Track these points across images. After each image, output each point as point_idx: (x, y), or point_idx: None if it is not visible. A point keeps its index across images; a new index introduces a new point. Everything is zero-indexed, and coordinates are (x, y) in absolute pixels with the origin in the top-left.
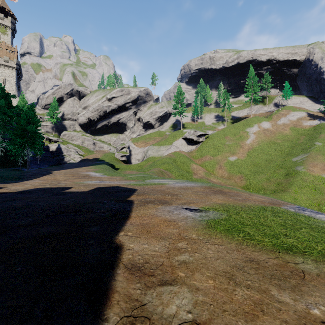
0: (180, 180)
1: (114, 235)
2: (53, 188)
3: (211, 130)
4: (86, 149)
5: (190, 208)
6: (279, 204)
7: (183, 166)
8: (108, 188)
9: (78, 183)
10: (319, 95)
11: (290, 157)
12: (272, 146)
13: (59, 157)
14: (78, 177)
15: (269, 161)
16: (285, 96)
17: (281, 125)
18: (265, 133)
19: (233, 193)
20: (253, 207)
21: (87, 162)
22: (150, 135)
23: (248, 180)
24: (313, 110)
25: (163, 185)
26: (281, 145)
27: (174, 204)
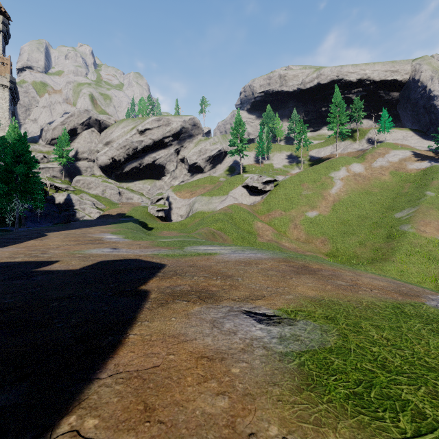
0: (238, 247)
1: (37, 437)
2: (25, 262)
3: (282, 175)
4: (107, 200)
5: (257, 312)
6: (415, 296)
7: (243, 225)
8: (117, 263)
9: (75, 253)
10: (428, 127)
11: (392, 212)
12: (367, 197)
13: (68, 211)
14: (82, 242)
15: (362, 218)
16: (382, 128)
17: (377, 168)
18: (356, 180)
19: (327, 272)
20: (378, 306)
21: (108, 219)
22: (197, 181)
23: (334, 244)
24: (420, 148)
25: (211, 256)
26: (378, 196)
27: (226, 300)
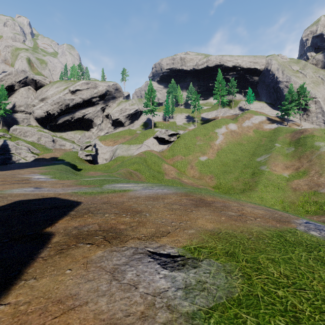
0: (149, 184)
1: None
2: None
3: (182, 130)
4: (42, 146)
5: (162, 252)
6: (287, 222)
7: (154, 166)
8: (33, 202)
9: None
10: (276, 102)
11: (255, 157)
12: (239, 147)
13: (4, 155)
14: (9, 182)
15: (236, 161)
16: (248, 100)
17: (245, 127)
18: (232, 135)
19: (219, 204)
20: (266, 236)
21: (42, 162)
22: (119, 133)
23: (218, 180)
24: (271, 115)
25: (125, 192)
26: (246, 146)
27: (131, 240)
